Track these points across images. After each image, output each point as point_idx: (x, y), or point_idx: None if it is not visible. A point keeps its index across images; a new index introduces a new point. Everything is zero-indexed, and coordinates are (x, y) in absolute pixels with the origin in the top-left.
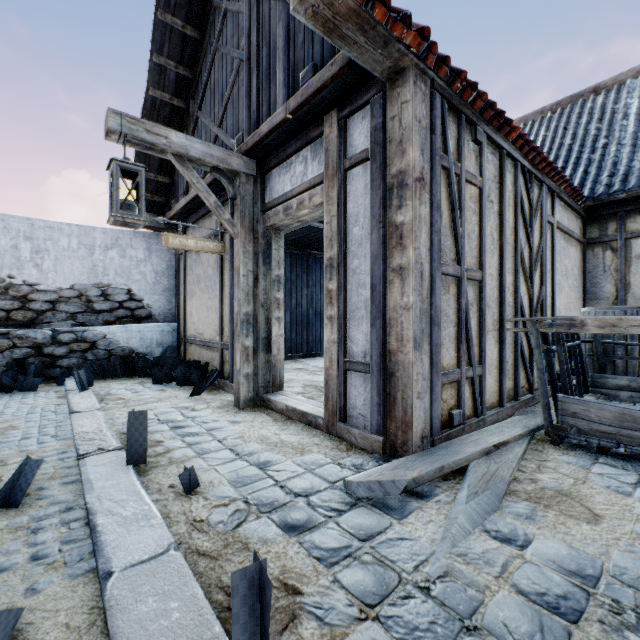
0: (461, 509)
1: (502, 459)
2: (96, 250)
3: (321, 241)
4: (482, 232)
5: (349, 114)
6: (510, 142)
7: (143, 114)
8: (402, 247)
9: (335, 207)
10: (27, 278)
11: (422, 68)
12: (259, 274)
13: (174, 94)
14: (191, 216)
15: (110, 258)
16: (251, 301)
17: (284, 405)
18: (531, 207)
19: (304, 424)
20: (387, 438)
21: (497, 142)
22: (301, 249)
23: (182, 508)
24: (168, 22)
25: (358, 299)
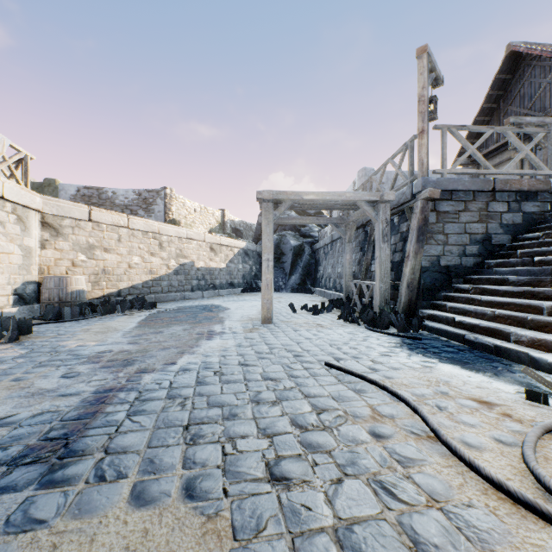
0: None
1: None
2: None
3: None
4: None
5: None
6: None
7: (477, 116)
8: None
9: None
10: None
11: None
12: None
13: (492, 103)
14: (491, 153)
15: None
16: None
17: None
18: None
19: None
20: None
21: None
22: None
23: None
24: (499, 78)
25: None
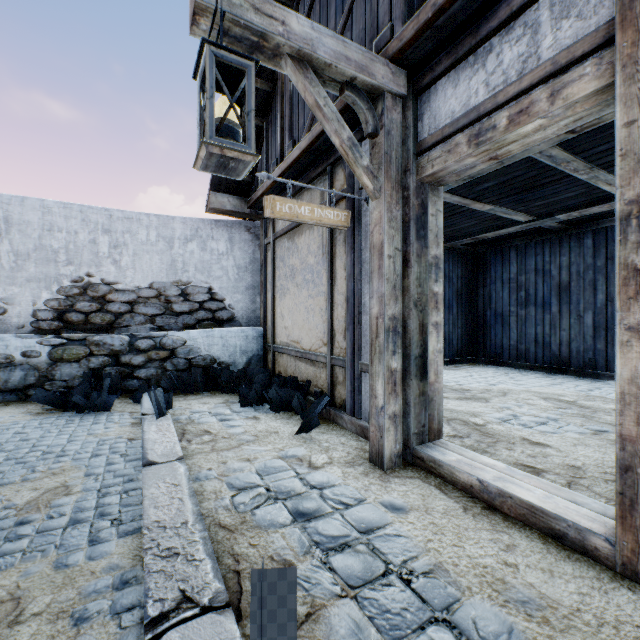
0: None
1: None
2: (175, 243)
3: None
4: None
5: None
6: None
7: None
8: None
9: None
10: (105, 276)
11: None
12: (410, 254)
13: None
14: (282, 193)
15: (190, 252)
16: (398, 297)
17: (474, 479)
18: None
19: (537, 531)
20: None
21: None
22: None
23: None
24: None
25: None
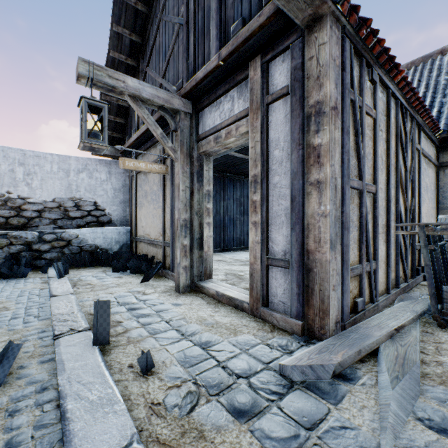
0: (390, 395)
1: (405, 342)
2: (71, 173)
3: (235, 166)
4: (376, 154)
5: (271, 58)
6: (395, 83)
7: None
8: (319, 164)
9: (259, 134)
10: (21, 193)
11: (337, 15)
12: (194, 189)
13: (128, 55)
14: (140, 147)
15: (81, 179)
16: (188, 210)
17: (215, 291)
18: (406, 136)
19: (232, 307)
20: (305, 322)
21: (386, 83)
22: (219, 172)
23: (141, 389)
24: None
25: (279, 208)
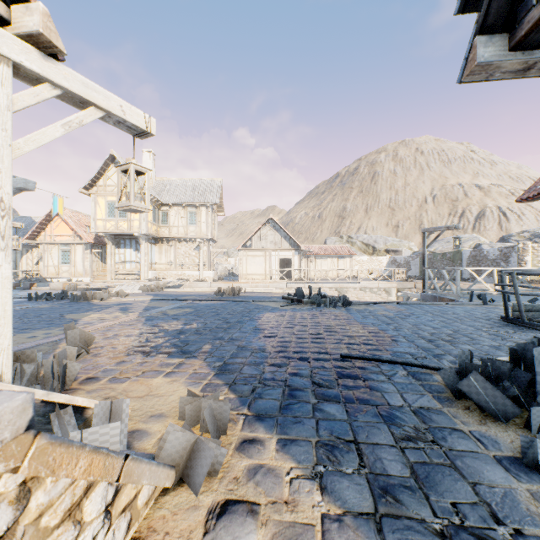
0: None
1: None
2: None
3: None
4: None
5: None
6: None
7: None
8: None
9: None
10: None
11: None
12: None
13: None
14: None
15: None
16: None
17: None
18: None
19: None
20: None
21: None
22: None
23: None
24: None
25: None
